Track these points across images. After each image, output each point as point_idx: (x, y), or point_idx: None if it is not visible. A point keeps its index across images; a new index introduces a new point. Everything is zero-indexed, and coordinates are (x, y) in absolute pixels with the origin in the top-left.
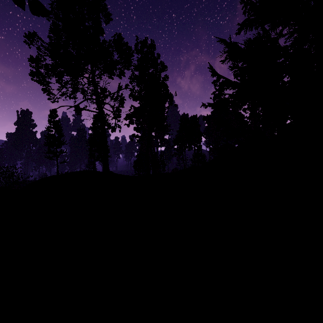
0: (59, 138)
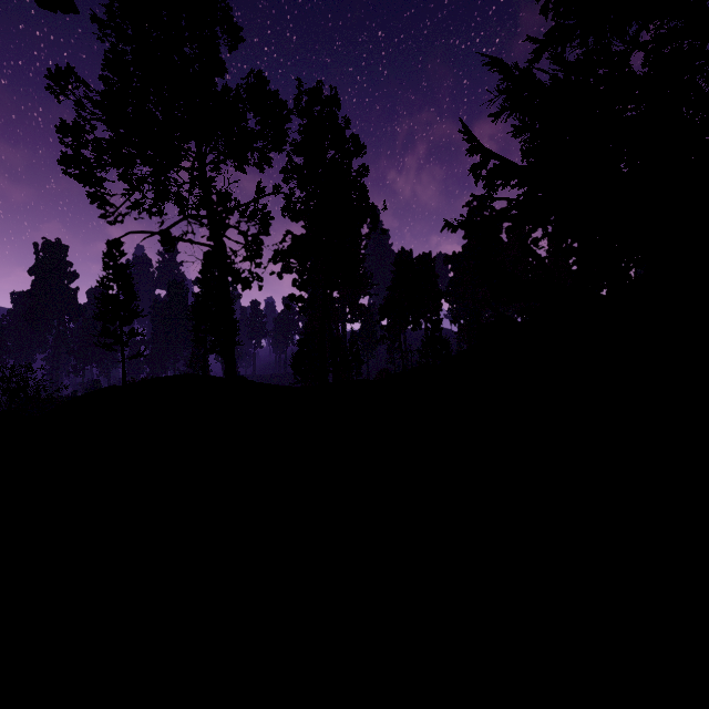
0: (127, 302)
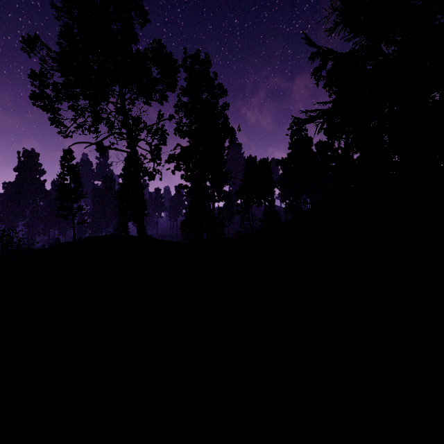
0: (76, 189)
